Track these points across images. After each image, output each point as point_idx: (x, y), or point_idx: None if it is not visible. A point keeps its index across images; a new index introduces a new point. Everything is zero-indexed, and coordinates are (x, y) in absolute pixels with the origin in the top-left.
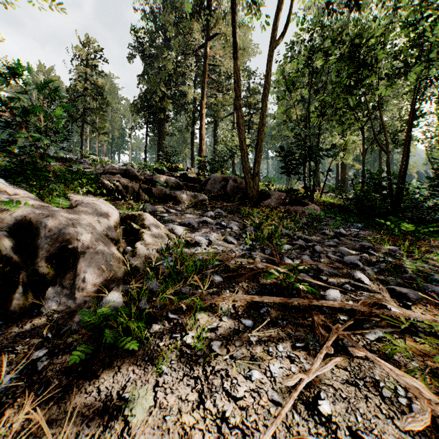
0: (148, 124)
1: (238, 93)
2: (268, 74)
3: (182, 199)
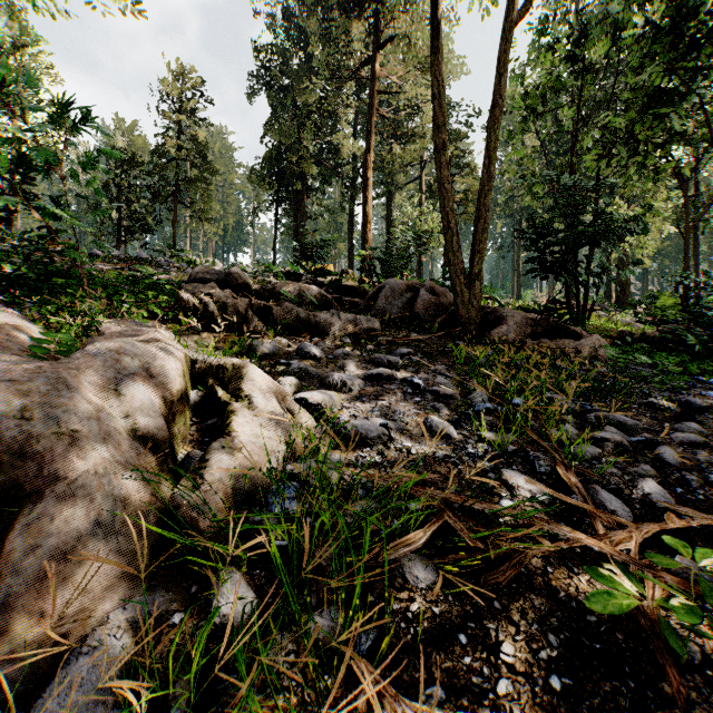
0: (278, 202)
1: (439, 119)
2: (500, 76)
3: (331, 327)
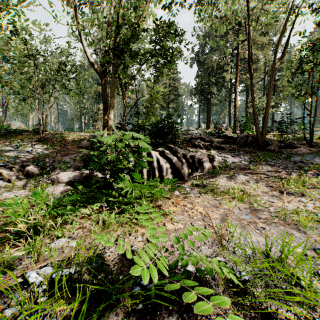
0: (200, 101)
1: (253, 95)
2: (270, 83)
3: (225, 148)
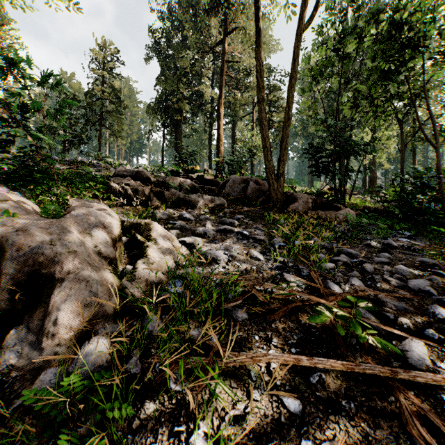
0: (165, 126)
1: (260, 84)
2: (295, 61)
3: (198, 203)
